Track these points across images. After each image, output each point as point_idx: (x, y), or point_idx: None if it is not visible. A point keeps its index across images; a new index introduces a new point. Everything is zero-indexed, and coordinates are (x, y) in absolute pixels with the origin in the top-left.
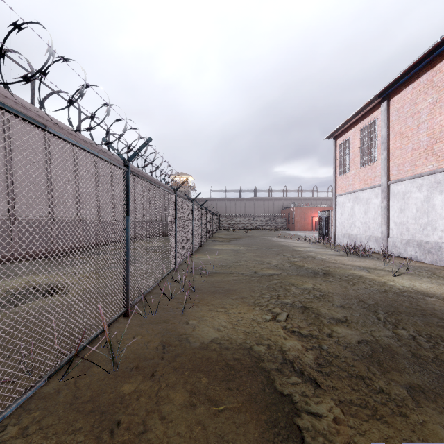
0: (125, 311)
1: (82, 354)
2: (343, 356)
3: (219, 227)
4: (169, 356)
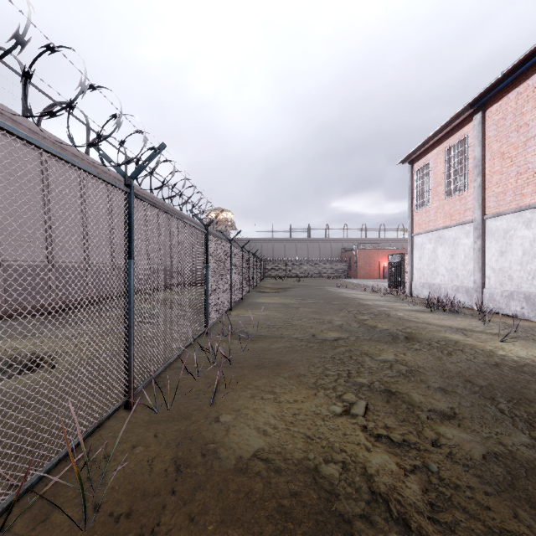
0: (125, 401)
1: (45, 482)
2: (467, 488)
3: (265, 274)
4: (184, 488)
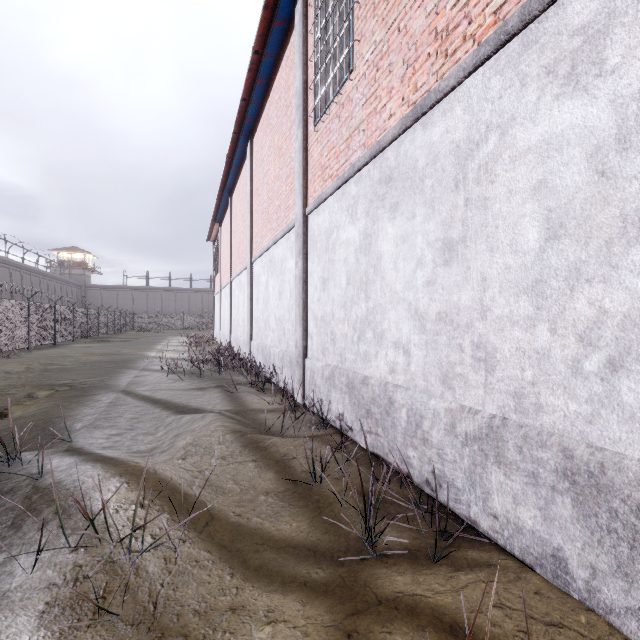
0: None
1: None
2: (40, 369)
3: (133, 326)
4: None
